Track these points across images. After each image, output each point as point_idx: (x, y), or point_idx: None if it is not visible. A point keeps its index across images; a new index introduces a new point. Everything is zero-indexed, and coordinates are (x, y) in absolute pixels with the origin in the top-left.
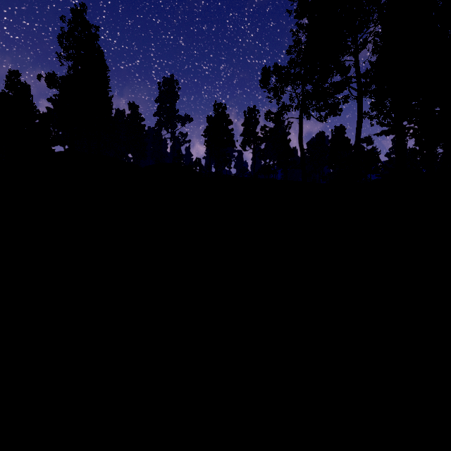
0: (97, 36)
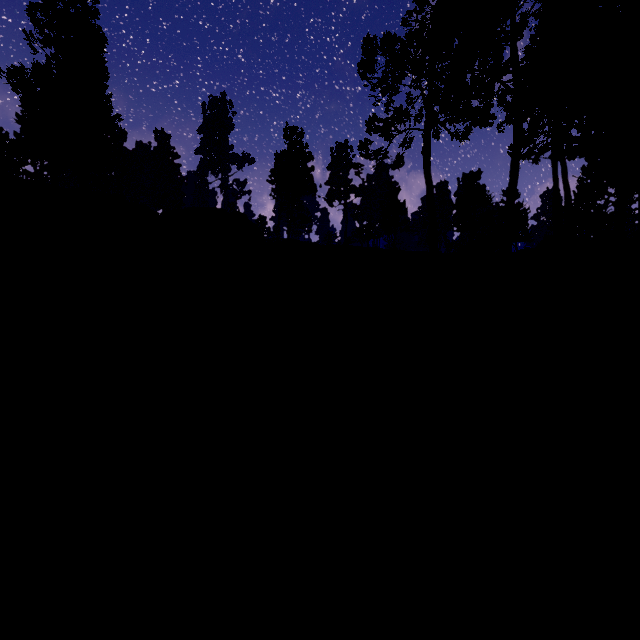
0: (96, 12)
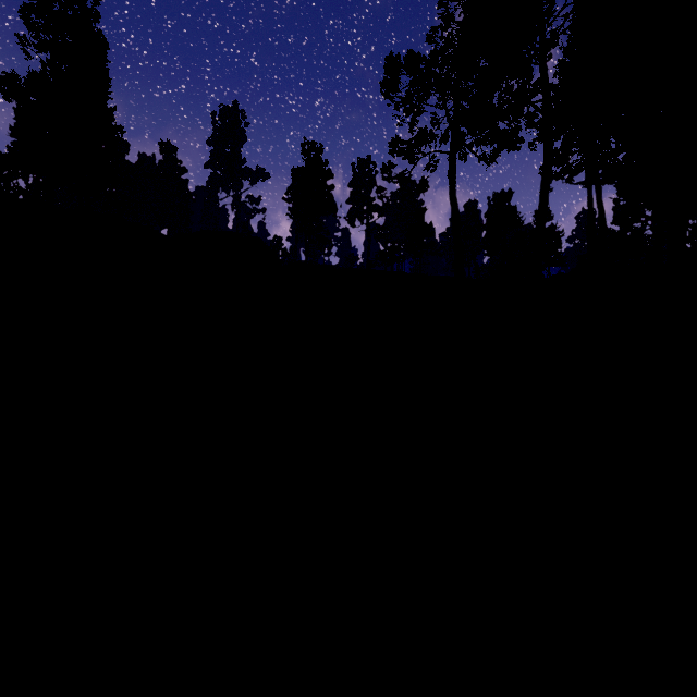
0: (96, 15)
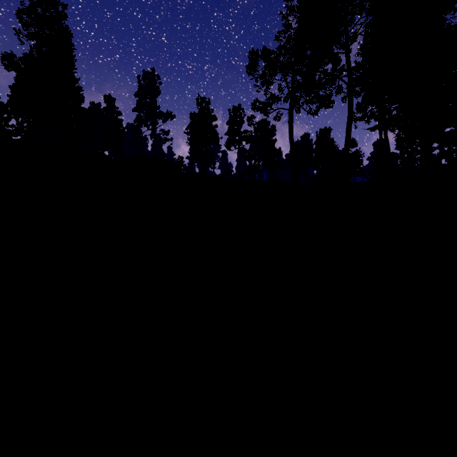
0: (65, 16)
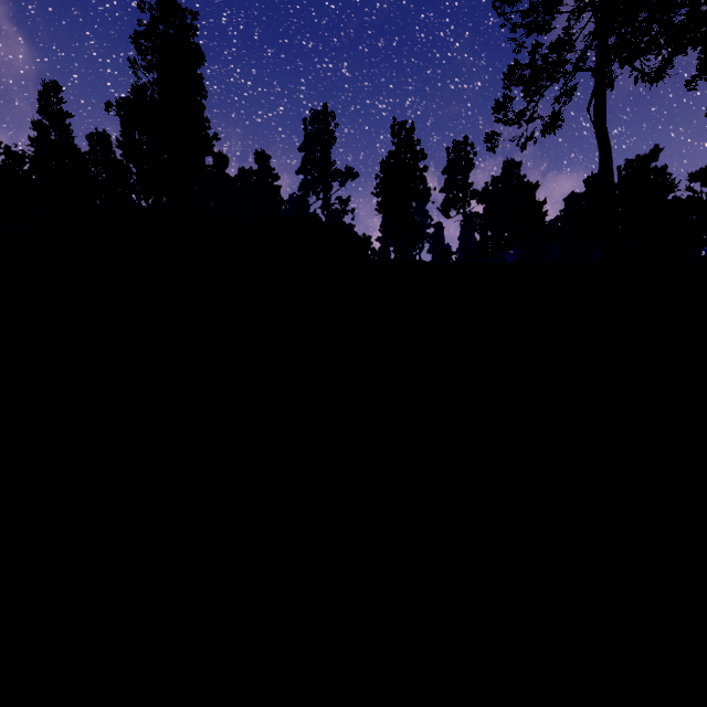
0: (195, 30)
